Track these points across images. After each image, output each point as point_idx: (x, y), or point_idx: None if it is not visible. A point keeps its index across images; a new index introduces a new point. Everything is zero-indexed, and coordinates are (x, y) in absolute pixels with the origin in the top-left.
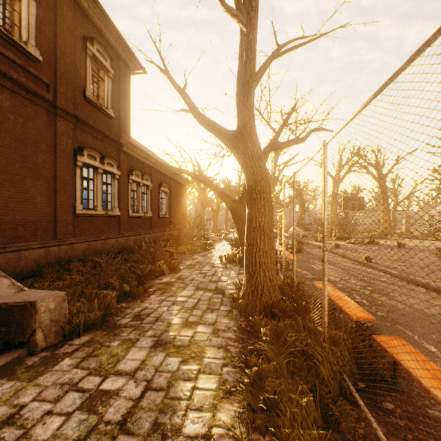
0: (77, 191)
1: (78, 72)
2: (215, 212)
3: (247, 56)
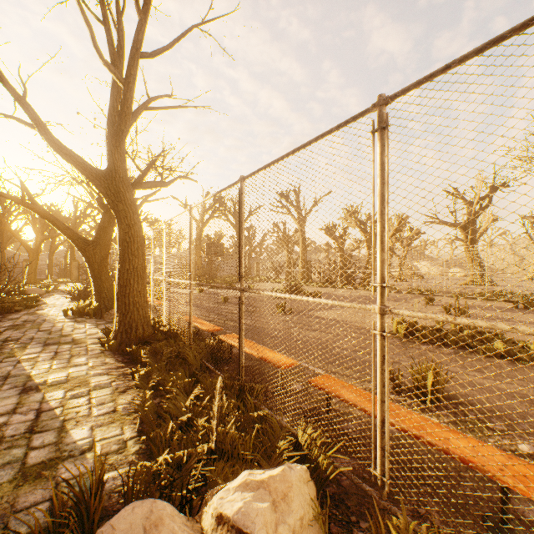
0: None
1: None
2: (33, 253)
3: (124, 109)
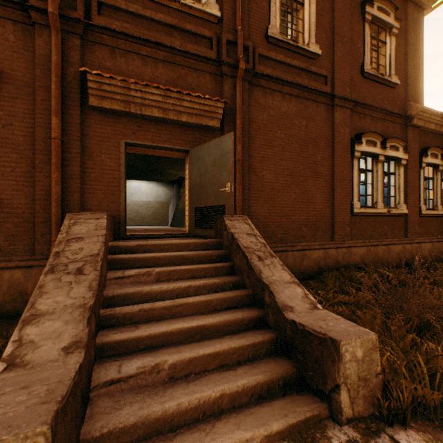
0: (353, 186)
1: (355, 48)
2: None
3: None
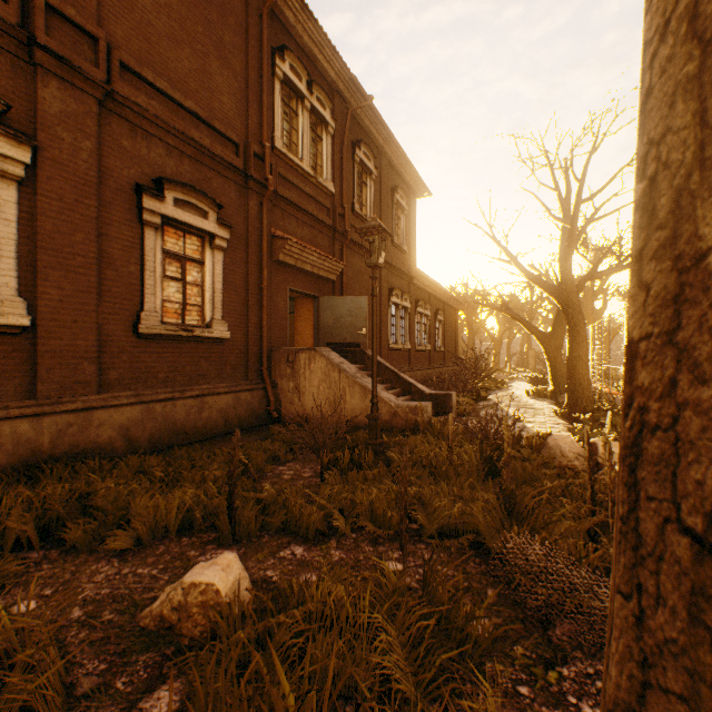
0: (389, 328)
1: (389, 222)
2: (496, 343)
3: (569, 241)
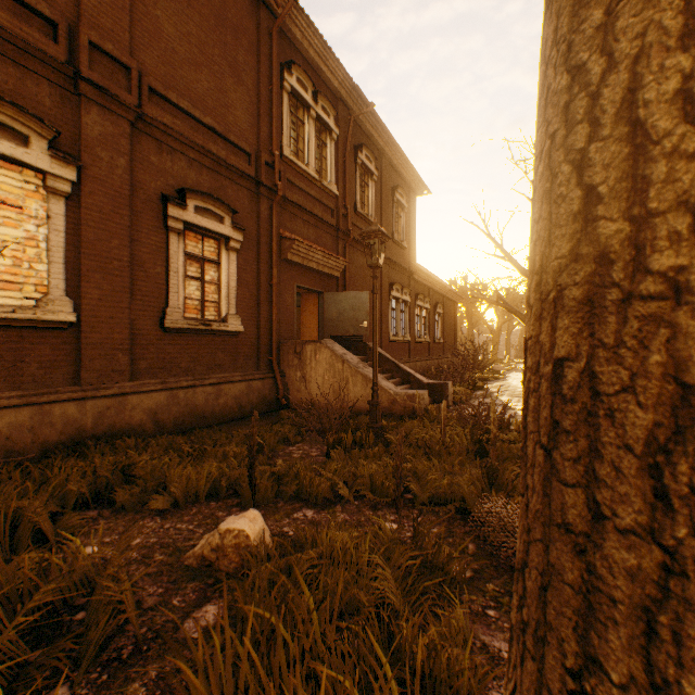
0: (389, 321)
1: (389, 220)
2: (495, 335)
3: None
